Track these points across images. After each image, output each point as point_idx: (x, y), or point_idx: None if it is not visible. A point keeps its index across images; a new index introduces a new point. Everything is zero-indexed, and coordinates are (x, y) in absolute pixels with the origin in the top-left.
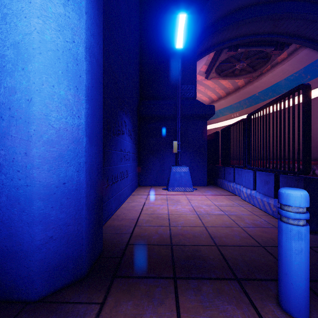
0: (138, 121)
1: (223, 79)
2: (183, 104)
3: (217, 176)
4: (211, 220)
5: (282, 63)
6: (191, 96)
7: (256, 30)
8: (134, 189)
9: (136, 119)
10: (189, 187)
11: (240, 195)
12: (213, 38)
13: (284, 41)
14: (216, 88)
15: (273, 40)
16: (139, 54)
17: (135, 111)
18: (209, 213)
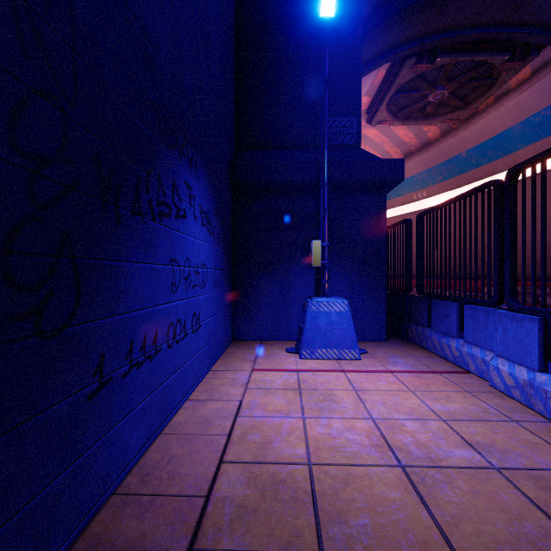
0: (233, 197)
1: (401, 124)
2: (331, 157)
3: (408, 319)
4: (464, 510)
5: (519, 91)
6: (349, 141)
7: (476, 17)
8: (220, 351)
9: (227, 189)
10: (350, 349)
11: (486, 375)
12: (389, 31)
13: (530, 41)
14: (386, 143)
15: (508, 39)
16: (234, 48)
17: (224, 170)
18: (437, 459)
